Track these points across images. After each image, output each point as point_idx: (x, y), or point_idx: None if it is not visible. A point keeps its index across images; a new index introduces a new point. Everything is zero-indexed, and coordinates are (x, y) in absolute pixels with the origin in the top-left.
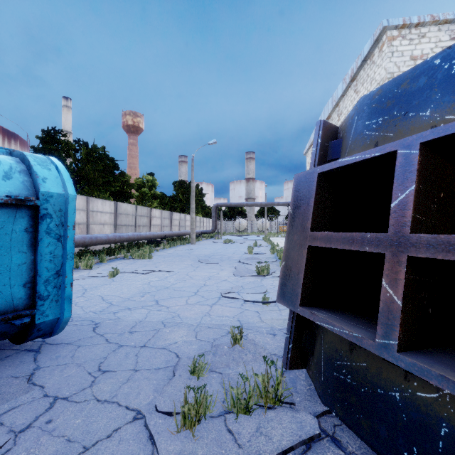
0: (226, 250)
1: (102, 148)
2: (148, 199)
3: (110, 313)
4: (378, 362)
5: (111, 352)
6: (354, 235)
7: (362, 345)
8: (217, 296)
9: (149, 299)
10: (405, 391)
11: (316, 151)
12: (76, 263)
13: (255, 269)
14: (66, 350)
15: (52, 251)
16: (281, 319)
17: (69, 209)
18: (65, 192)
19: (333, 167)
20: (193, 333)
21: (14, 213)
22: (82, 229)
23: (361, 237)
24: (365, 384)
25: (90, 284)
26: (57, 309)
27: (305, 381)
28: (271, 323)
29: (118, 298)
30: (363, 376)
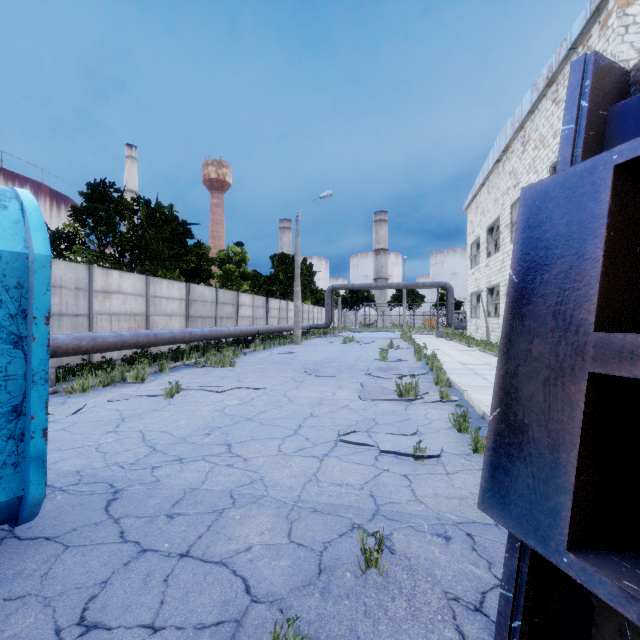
0: (346, 354)
1: (168, 207)
2: (235, 280)
3: (146, 468)
4: None
5: (120, 570)
6: None
7: None
8: (332, 439)
9: (217, 441)
10: None
11: (574, 129)
12: (122, 373)
13: (394, 386)
14: (40, 556)
15: (1, 367)
16: (454, 497)
17: (35, 283)
18: (30, 250)
19: None
20: (283, 525)
21: None
22: (140, 323)
23: None
24: None
25: (133, 409)
26: (18, 480)
27: None
28: (437, 507)
29: (167, 438)
30: None
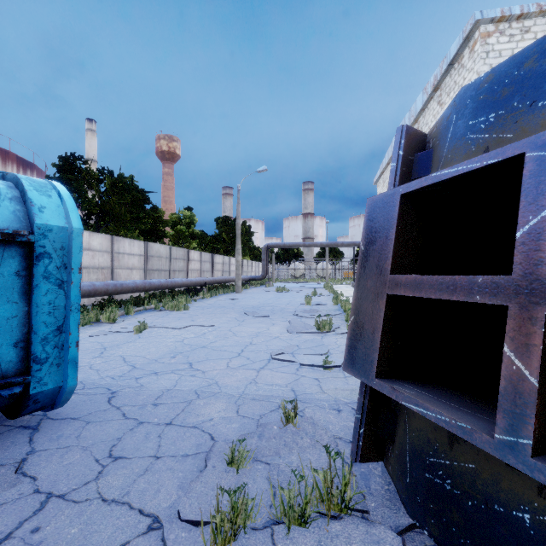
0: (278, 300)
1: (129, 177)
2: (185, 239)
3: (131, 378)
4: (494, 464)
5: (128, 432)
6: (457, 279)
7: (472, 440)
8: (266, 358)
9: (181, 361)
10: (540, 513)
11: (396, 166)
12: (96, 315)
13: (314, 323)
14: (71, 427)
15: (51, 301)
16: (347, 389)
17: (73, 247)
18: (68, 225)
19: (424, 184)
20: (233, 407)
21: (1, 252)
22: (106, 275)
23: (468, 282)
24: (474, 495)
25: (111, 342)
26: (59, 375)
27: (381, 478)
28: (335, 395)
29: (143, 360)
30: (471, 483)
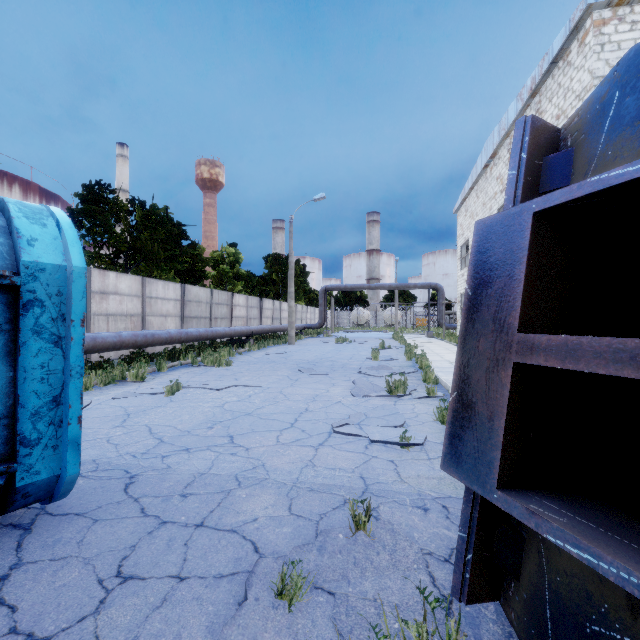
0: (339, 354)
1: (164, 208)
2: (229, 280)
3: (157, 457)
4: None
5: (145, 537)
6: None
7: None
8: (326, 431)
9: (220, 434)
10: None
11: (516, 175)
12: (122, 372)
13: (384, 384)
14: (73, 527)
15: (45, 363)
16: (434, 477)
17: (73, 291)
18: (67, 263)
19: (576, 195)
20: (284, 502)
21: None
22: (136, 323)
23: None
24: None
25: (137, 406)
26: (56, 461)
27: (497, 624)
28: (418, 486)
29: (173, 431)
30: None
